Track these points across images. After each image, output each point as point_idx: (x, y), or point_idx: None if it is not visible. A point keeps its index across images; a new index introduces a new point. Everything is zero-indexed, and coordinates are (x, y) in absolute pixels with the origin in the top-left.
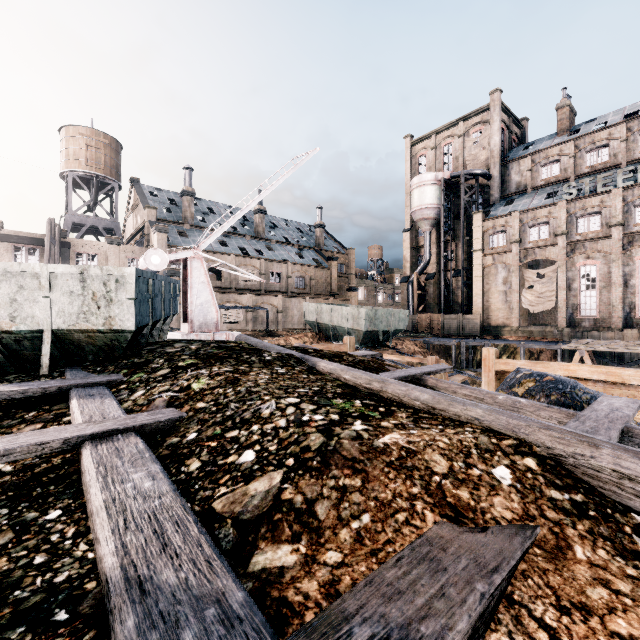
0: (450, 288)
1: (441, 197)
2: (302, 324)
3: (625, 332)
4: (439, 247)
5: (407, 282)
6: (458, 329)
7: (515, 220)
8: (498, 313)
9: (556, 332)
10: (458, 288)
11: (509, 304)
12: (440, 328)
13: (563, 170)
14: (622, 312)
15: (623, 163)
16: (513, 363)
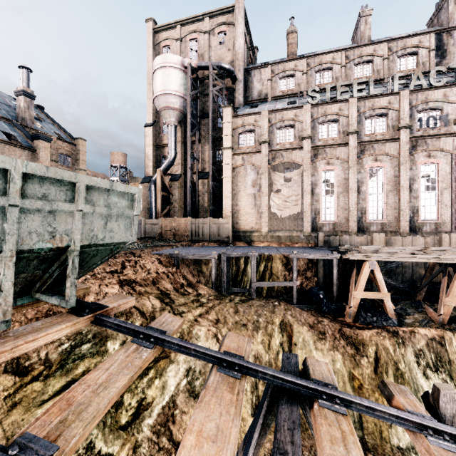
0: (197, 190)
1: (188, 85)
2: None
3: (374, 236)
4: (184, 147)
5: (149, 182)
6: (208, 235)
7: (264, 119)
8: (247, 217)
9: (302, 237)
10: (205, 191)
11: (258, 208)
12: (188, 234)
13: (297, 85)
14: (356, 217)
15: (343, 86)
16: None
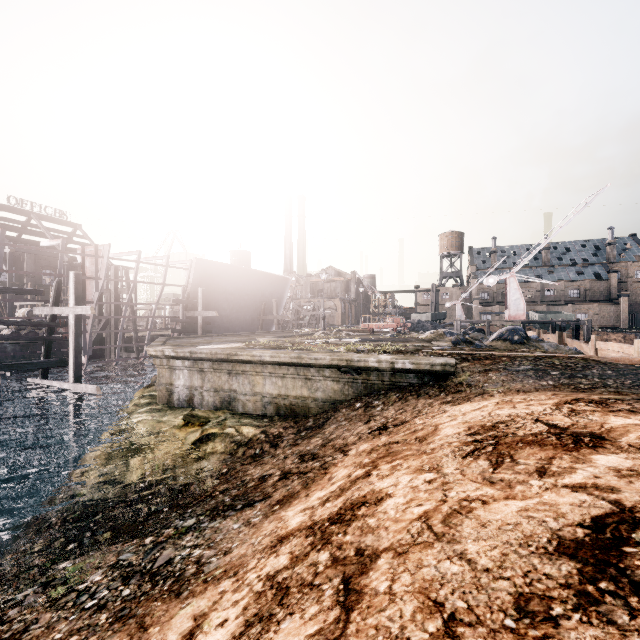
0: None
1: None
2: None
3: None
4: None
5: None
6: None
7: None
8: None
9: None
10: None
11: None
12: None
13: None
14: None
15: None
16: None
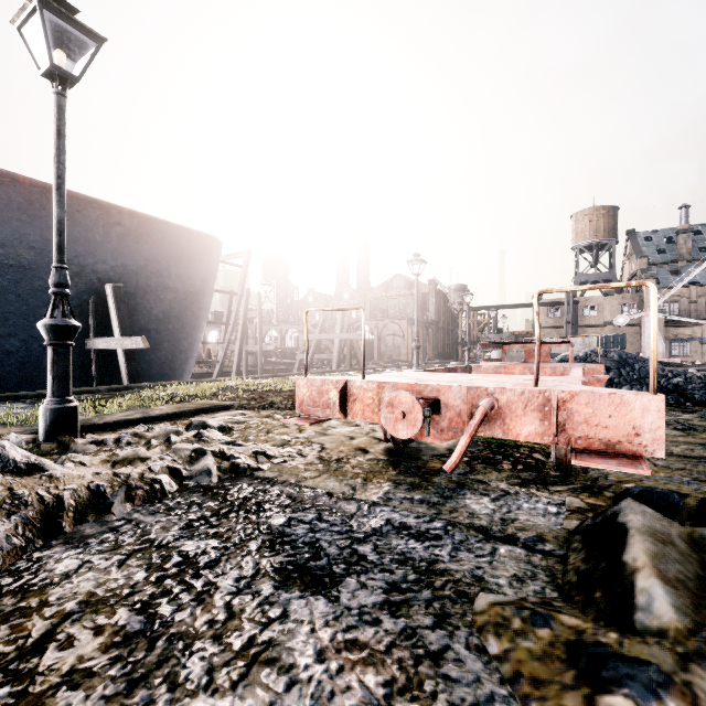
0: None
1: None
2: None
3: None
4: None
5: None
6: None
7: None
8: None
9: None
10: None
11: None
12: None
13: None
14: None
15: None
16: None
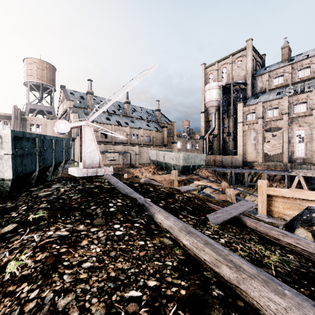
0: (225, 142)
1: (221, 95)
2: (149, 160)
3: None
4: (219, 121)
5: (203, 139)
6: (230, 163)
7: (260, 106)
8: (251, 155)
9: (282, 165)
10: (229, 142)
11: (257, 150)
12: (220, 163)
13: (285, 80)
14: None
15: None
16: (279, 190)
